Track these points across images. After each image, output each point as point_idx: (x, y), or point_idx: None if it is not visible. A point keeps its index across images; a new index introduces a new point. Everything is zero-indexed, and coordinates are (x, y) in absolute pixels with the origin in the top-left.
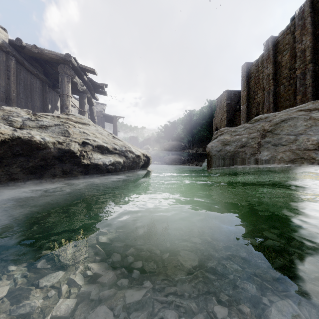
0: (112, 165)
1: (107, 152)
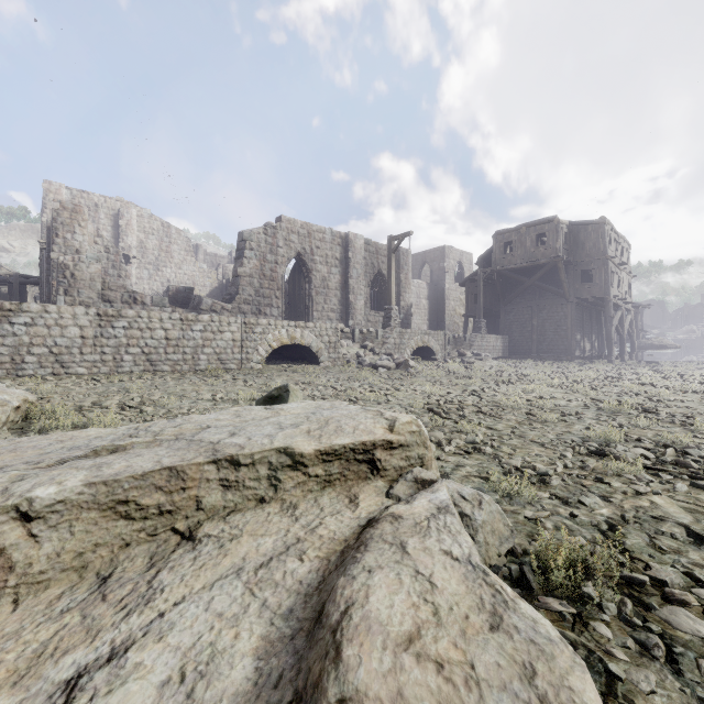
0: (672, 348)
1: (670, 345)
